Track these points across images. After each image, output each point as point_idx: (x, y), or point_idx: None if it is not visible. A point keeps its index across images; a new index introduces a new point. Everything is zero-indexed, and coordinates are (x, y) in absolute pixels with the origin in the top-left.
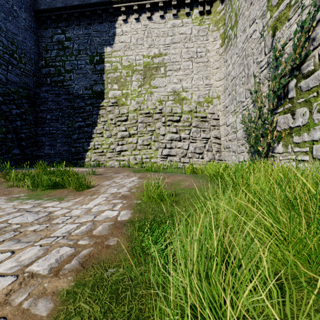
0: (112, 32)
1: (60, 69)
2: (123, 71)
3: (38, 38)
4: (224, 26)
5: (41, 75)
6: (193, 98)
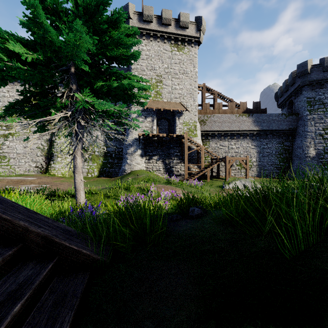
0: None
1: None
2: None
3: None
4: None
5: None
6: None
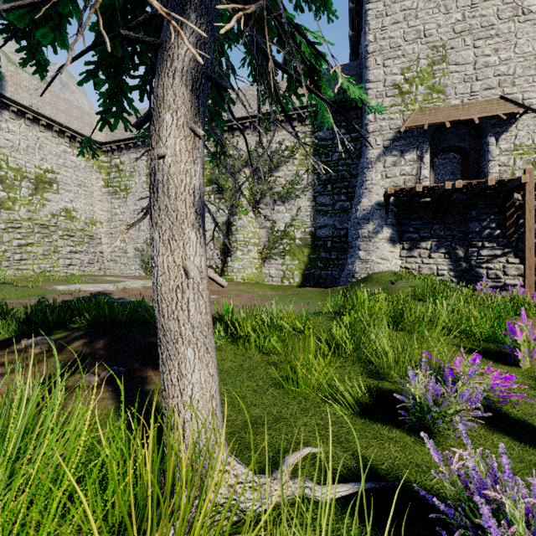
0: None
1: None
2: (10, 172)
3: None
4: (107, 175)
5: None
6: (82, 219)
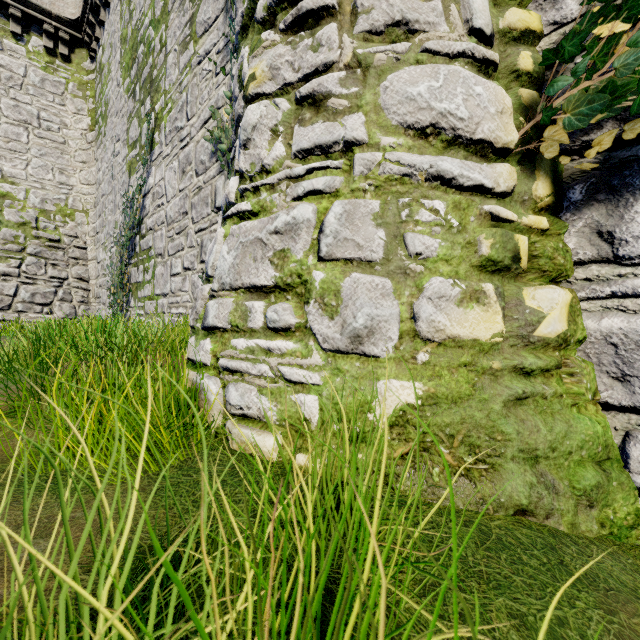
0: None
1: None
2: None
3: None
4: (95, 100)
5: None
6: (30, 201)
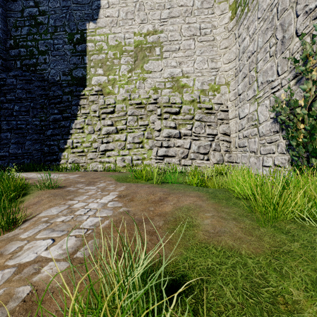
0: (96, 5)
1: (32, 50)
2: (110, 52)
3: (6, 12)
4: None
5: (10, 57)
6: (195, 85)
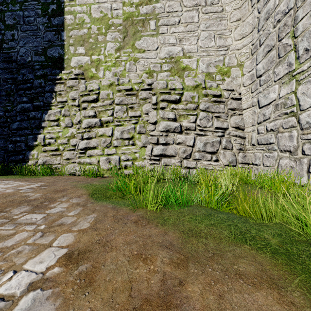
0: None
1: None
2: (93, 26)
3: None
4: None
5: None
6: (199, 68)
